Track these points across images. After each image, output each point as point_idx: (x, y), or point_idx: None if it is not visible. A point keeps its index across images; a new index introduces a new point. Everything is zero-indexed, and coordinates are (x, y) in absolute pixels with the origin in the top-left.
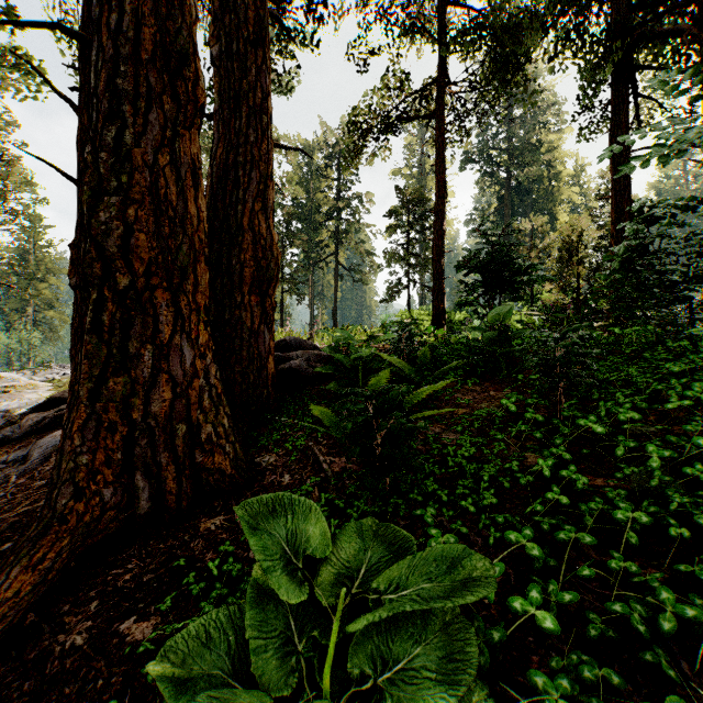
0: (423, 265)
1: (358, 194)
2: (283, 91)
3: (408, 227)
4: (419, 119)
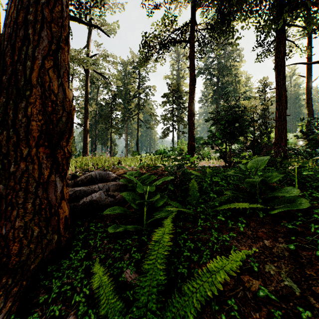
0: (180, 120)
1: (148, 86)
2: (111, 33)
3: (172, 102)
4: (180, 41)
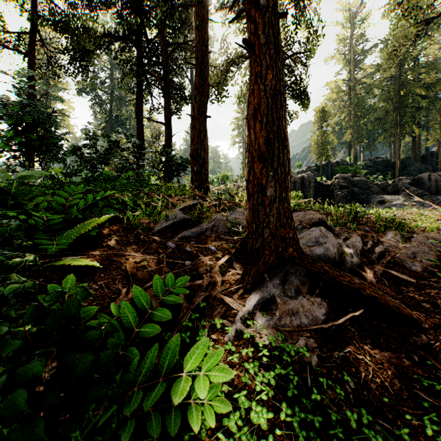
0: None
1: None
2: None
3: None
4: (14, 50)
